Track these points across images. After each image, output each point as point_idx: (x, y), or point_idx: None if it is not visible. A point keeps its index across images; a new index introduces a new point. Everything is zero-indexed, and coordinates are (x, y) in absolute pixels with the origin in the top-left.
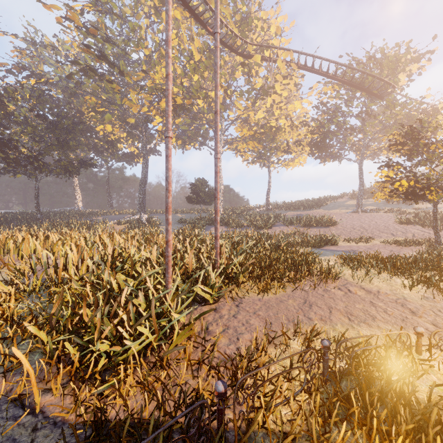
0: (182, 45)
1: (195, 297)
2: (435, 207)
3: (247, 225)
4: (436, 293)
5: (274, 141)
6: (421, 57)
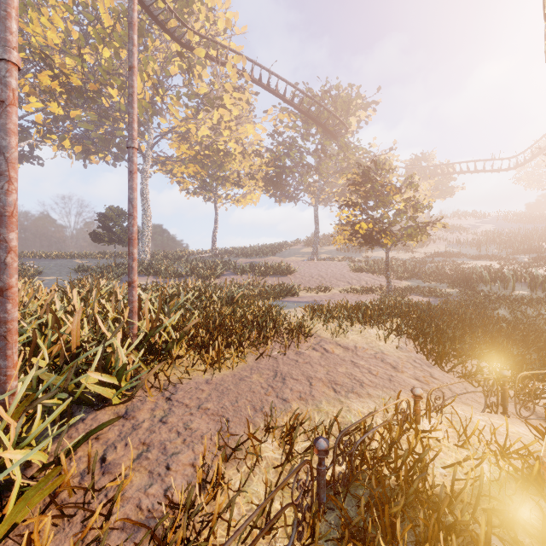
0: None
1: (82, 397)
2: (387, 252)
3: (186, 275)
4: (407, 341)
5: (222, 168)
6: (368, 106)
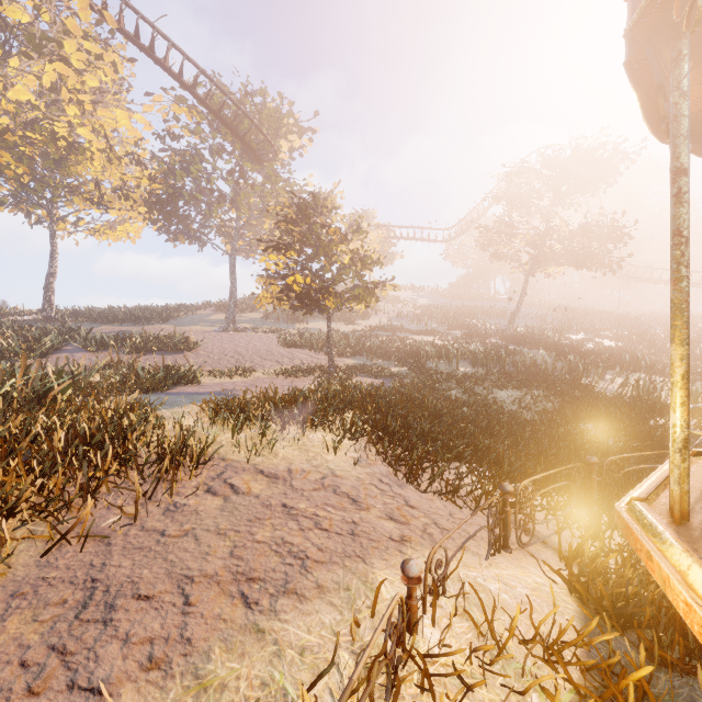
0: None
1: None
2: (329, 320)
3: None
4: (367, 447)
5: (64, 169)
6: (304, 133)
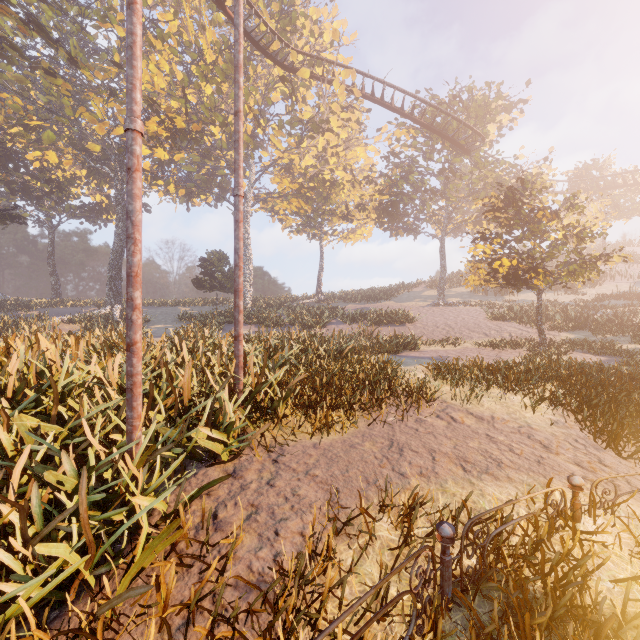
0: (185, 34)
1: (194, 452)
2: (539, 296)
3: (289, 324)
4: (566, 414)
5: (328, 201)
6: (513, 107)
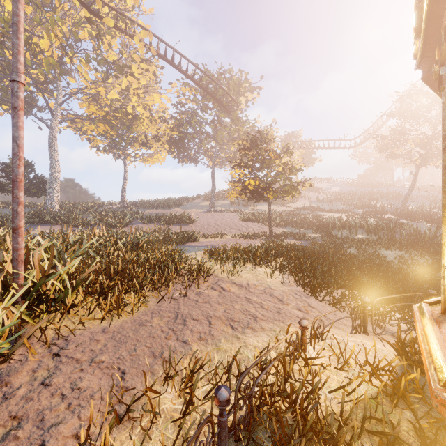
0: None
1: None
2: (269, 205)
3: (95, 224)
4: (289, 276)
5: (131, 130)
6: (254, 90)
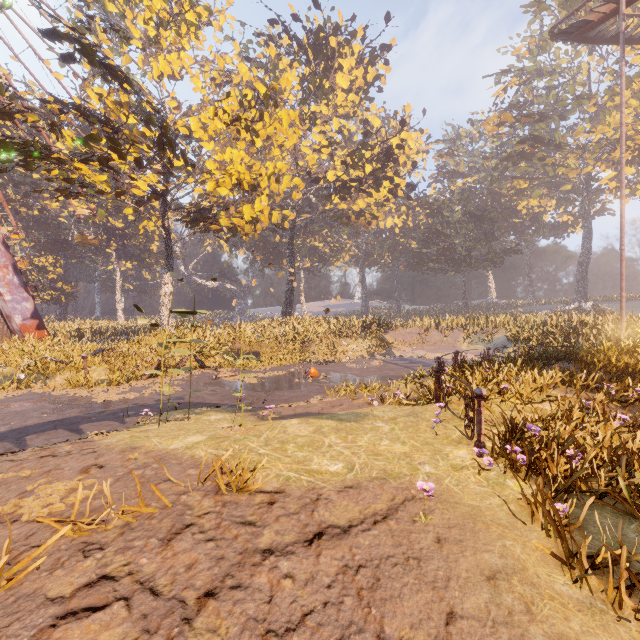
0: None
1: None
2: None
3: None
4: None
5: None
6: None
